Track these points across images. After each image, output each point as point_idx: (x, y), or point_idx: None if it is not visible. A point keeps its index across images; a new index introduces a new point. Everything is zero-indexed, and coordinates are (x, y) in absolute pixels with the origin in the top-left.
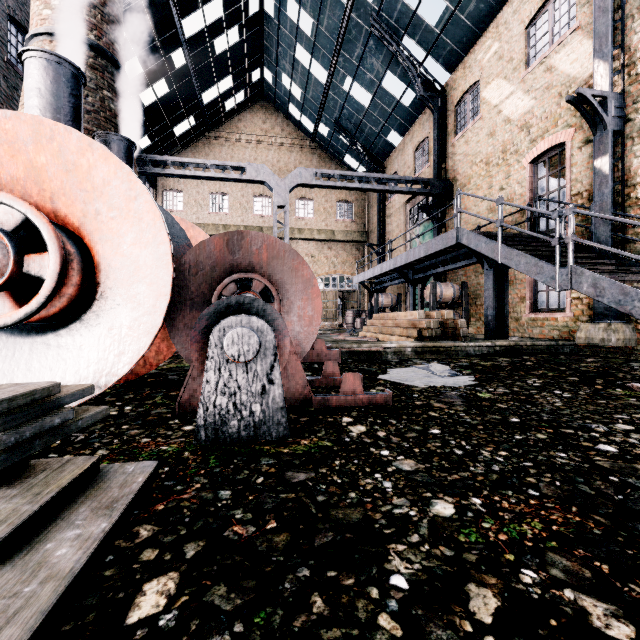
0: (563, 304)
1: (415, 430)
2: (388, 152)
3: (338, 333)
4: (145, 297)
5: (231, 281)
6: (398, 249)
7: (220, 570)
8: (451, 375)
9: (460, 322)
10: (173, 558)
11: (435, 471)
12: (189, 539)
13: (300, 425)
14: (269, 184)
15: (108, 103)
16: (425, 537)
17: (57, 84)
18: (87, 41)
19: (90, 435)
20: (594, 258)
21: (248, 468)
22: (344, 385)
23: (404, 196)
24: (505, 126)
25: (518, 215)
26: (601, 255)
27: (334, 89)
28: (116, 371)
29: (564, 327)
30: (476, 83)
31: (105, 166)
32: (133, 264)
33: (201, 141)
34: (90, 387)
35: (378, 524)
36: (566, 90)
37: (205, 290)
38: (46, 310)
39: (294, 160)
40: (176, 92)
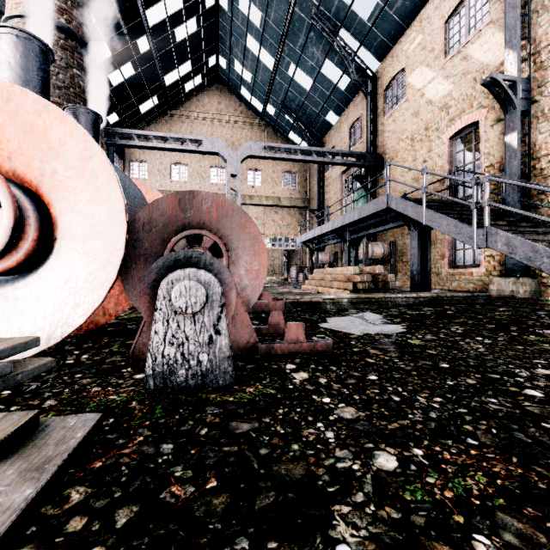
0: (477, 261)
1: (354, 376)
2: (327, 130)
3: (283, 286)
4: (100, 252)
5: (182, 237)
6: (335, 213)
7: (151, 543)
8: (383, 323)
9: (389, 276)
10: (101, 528)
11: (375, 419)
12: (122, 503)
13: (246, 372)
14: (223, 155)
15: (77, 80)
16: (370, 496)
17: (26, 58)
18: (58, 24)
19: (42, 384)
20: (505, 221)
21: (193, 418)
22: (288, 334)
23: (340, 168)
24: (427, 107)
25: (439, 184)
26: (511, 218)
27: (280, 74)
28: (71, 322)
29: (478, 281)
30: (402, 70)
31: (61, 127)
32: (89, 221)
33: (164, 118)
34: (34, 339)
35: (321, 481)
36: (480, 76)
37: (158, 246)
38: (3, 264)
39: (245, 136)
40: (141, 74)
